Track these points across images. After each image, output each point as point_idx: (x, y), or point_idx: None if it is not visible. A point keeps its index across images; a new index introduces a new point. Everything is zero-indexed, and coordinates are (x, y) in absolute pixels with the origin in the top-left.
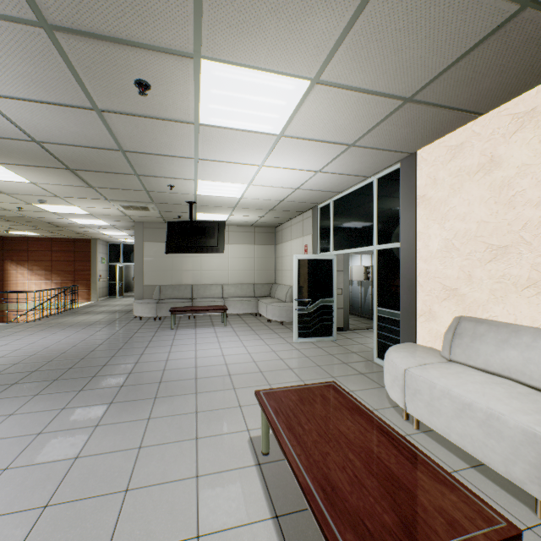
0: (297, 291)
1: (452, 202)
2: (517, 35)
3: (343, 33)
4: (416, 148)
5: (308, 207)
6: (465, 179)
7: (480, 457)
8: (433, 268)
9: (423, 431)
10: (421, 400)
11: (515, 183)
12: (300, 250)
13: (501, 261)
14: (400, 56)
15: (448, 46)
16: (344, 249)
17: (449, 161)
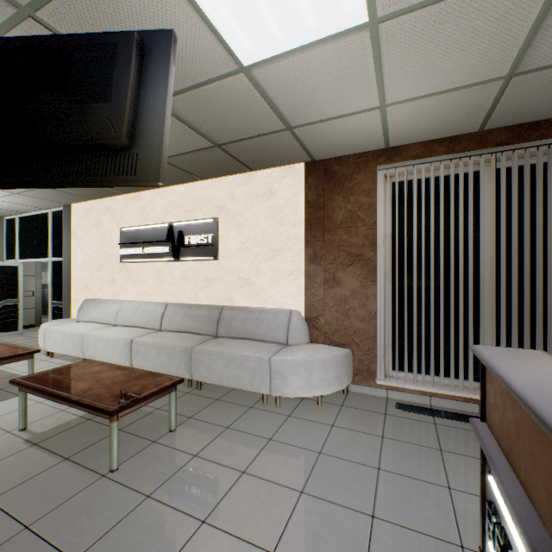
0: None
1: (87, 239)
2: None
3: None
4: (70, 203)
5: None
6: (91, 228)
7: (70, 353)
8: (79, 274)
9: (56, 357)
10: (52, 340)
11: (106, 236)
12: None
13: (102, 271)
14: None
15: None
16: (29, 259)
17: (85, 216)
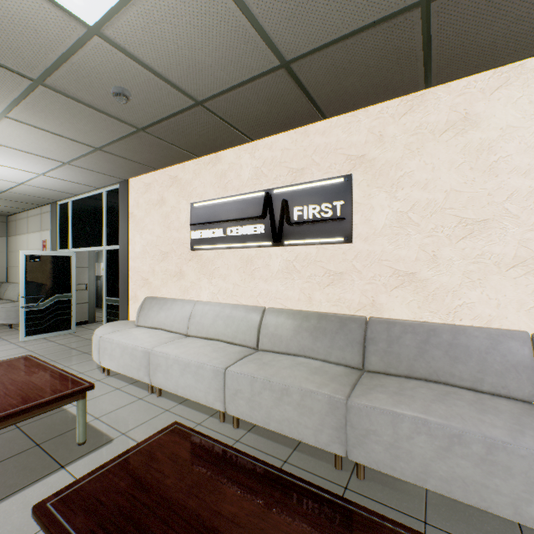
0: (26, 288)
1: (147, 221)
2: (146, 140)
3: (18, 99)
4: (127, 177)
5: (45, 202)
6: (152, 207)
7: (131, 375)
8: (137, 265)
9: (112, 375)
10: (107, 354)
11: (171, 216)
12: (39, 245)
13: (166, 261)
14: (75, 125)
15: (107, 131)
16: (82, 248)
17: (145, 193)
